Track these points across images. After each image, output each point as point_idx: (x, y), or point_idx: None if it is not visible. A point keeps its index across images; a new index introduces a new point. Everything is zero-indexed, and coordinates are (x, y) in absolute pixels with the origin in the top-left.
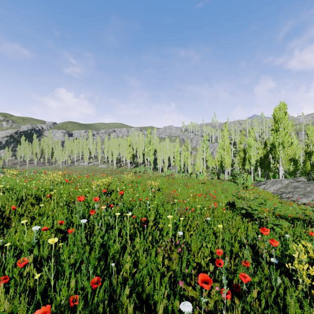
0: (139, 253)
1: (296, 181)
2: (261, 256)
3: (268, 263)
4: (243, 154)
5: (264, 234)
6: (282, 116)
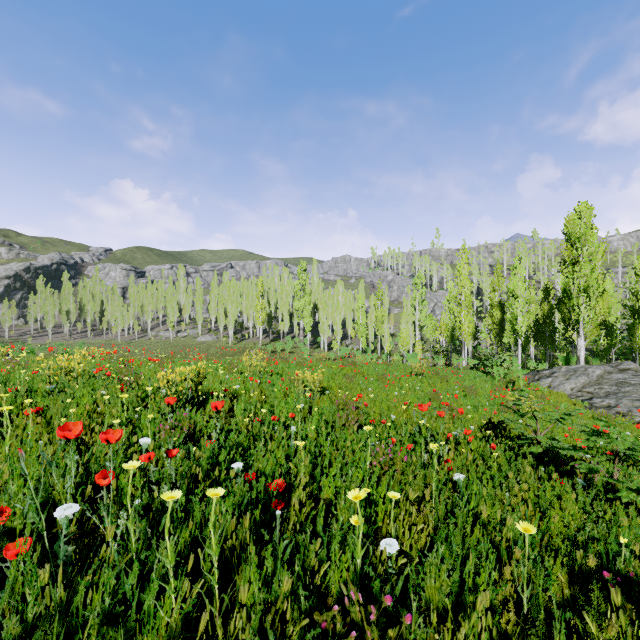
0: None
1: (618, 371)
2: None
3: None
4: (499, 314)
5: None
6: (586, 231)
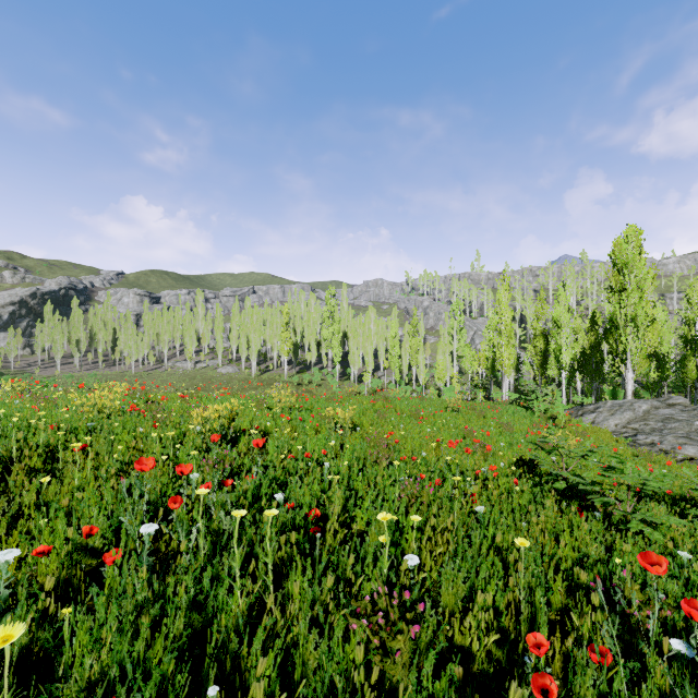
0: (299, 630)
1: (666, 406)
2: (639, 630)
3: (661, 651)
4: (543, 344)
5: (651, 572)
6: (634, 257)
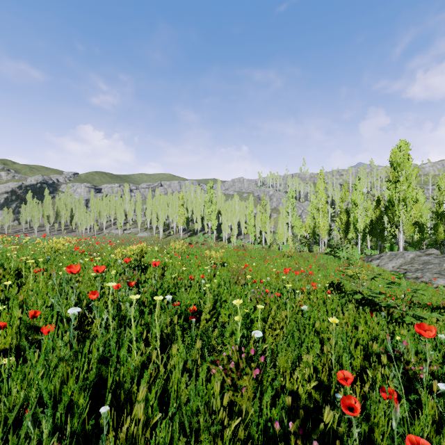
0: (175, 375)
1: (425, 255)
2: (415, 378)
3: (431, 392)
4: (346, 217)
5: (424, 336)
6: (404, 160)
